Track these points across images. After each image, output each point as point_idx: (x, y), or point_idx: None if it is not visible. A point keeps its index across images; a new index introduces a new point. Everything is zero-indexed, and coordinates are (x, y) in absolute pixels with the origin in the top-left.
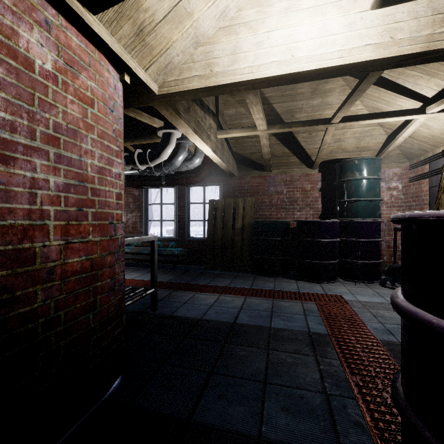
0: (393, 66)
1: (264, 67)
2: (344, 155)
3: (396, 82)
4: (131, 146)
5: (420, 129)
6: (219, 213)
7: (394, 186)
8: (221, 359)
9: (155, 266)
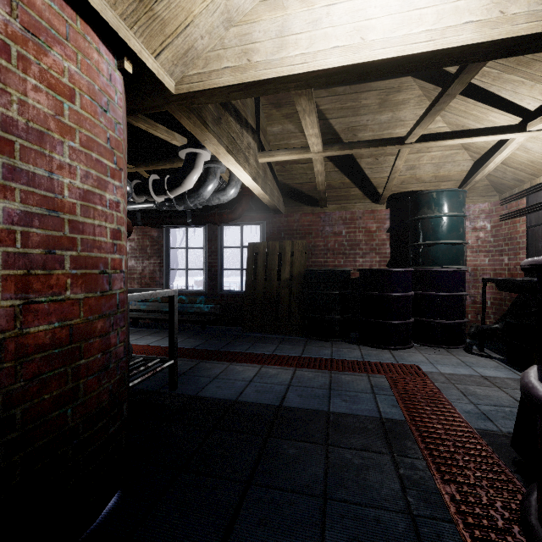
0: (501, 55)
1: (323, 55)
2: (419, 186)
3: (489, 90)
4: (146, 172)
5: (516, 153)
6: (261, 259)
7: (481, 225)
8: (263, 462)
9: (175, 330)
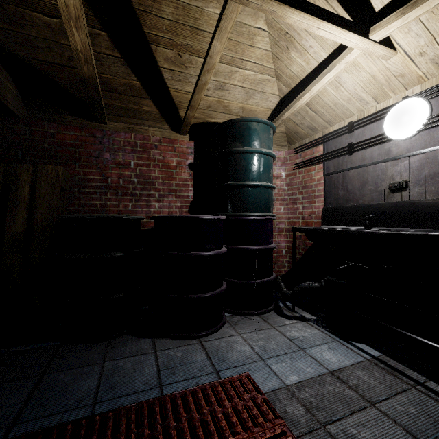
0: None
1: None
2: (225, 118)
3: None
4: None
5: (326, 89)
6: None
7: (277, 173)
8: None
9: None
